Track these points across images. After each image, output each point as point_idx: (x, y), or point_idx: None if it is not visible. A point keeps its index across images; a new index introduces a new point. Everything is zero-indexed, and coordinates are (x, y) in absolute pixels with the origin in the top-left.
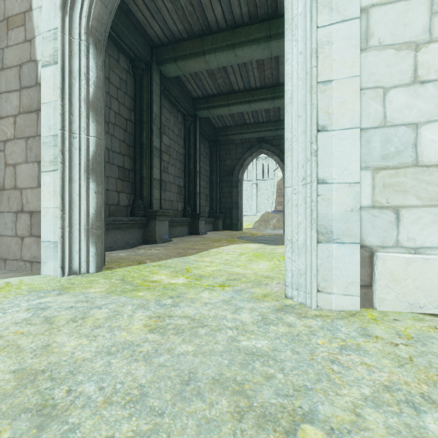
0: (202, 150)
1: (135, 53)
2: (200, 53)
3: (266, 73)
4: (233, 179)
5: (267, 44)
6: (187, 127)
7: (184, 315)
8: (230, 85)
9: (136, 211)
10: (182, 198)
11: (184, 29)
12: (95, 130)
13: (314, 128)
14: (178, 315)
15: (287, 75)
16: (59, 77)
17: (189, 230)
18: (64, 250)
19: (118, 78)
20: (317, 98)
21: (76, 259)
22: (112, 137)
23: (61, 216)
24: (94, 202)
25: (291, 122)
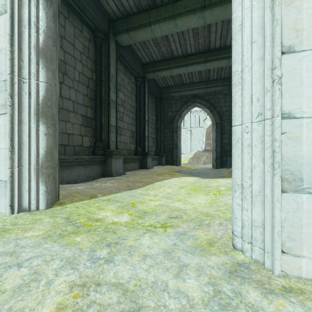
0: (150, 105)
1: (95, 25)
2: (147, 24)
3: (200, 41)
4: (173, 126)
5: (202, 13)
6: (138, 86)
7: (115, 282)
8: (171, 52)
9: (96, 151)
10: (134, 141)
11: (134, 4)
12: (45, 76)
13: (278, 49)
14: (108, 280)
15: (235, 0)
16: (8, 24)
17: (140, 165)
18: (13, 189)
19: (81, 45)
20: (281, 12)
21: (26, 197)
22: (77, 92)
23: (10, 157)
24: (44, 143)
25: (242, 51)
